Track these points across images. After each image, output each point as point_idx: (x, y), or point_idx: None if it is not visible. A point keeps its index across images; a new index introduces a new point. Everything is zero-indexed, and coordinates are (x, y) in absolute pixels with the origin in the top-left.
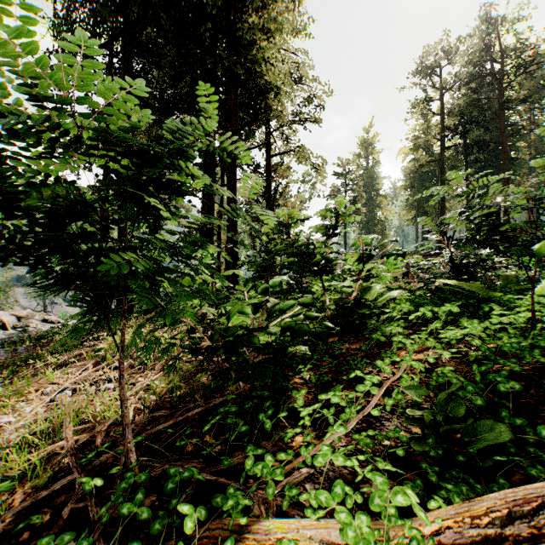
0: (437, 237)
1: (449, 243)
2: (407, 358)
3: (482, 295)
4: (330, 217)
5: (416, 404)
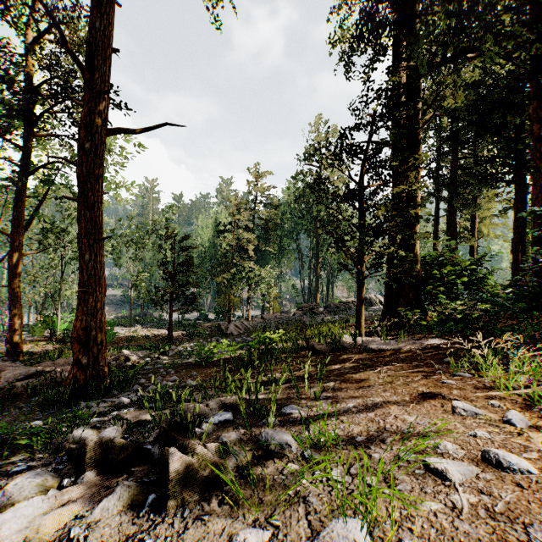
0: None
1: None
2: None
3: None
4: None
5: None
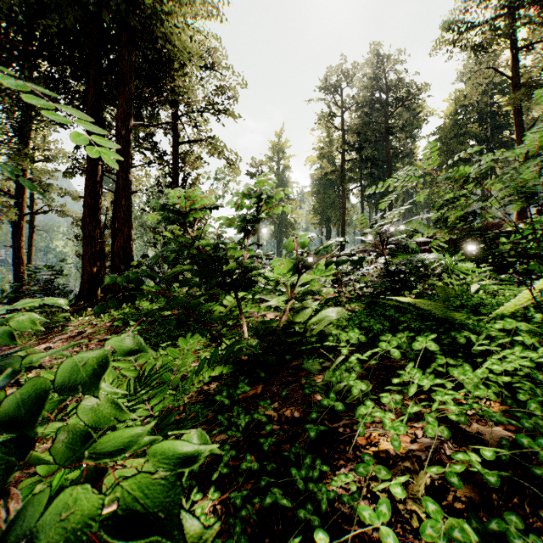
0: (372, 239)
1: (384, 248)
2: (432, 509)
3: (438, 315)
4: (248, 207)
5: None
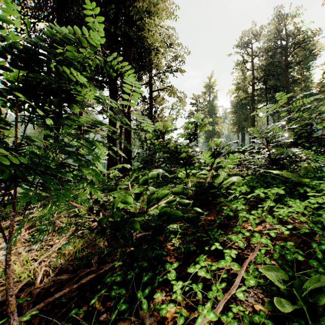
0: (260, 141)
1: (268, 145)
2: (256, 235)
3: (294, 180)
4: (191, 127)
5: (274, 284)
